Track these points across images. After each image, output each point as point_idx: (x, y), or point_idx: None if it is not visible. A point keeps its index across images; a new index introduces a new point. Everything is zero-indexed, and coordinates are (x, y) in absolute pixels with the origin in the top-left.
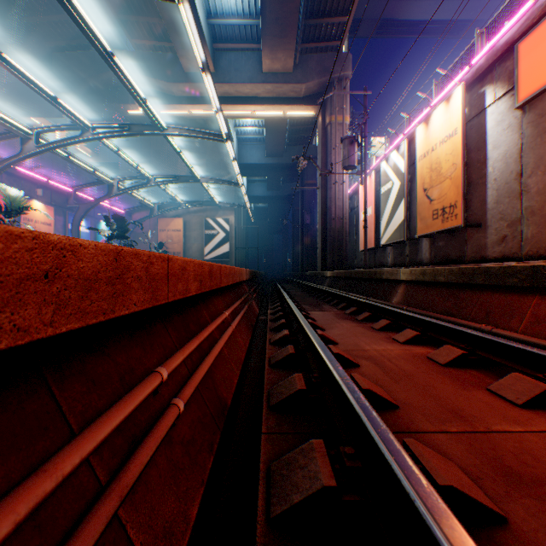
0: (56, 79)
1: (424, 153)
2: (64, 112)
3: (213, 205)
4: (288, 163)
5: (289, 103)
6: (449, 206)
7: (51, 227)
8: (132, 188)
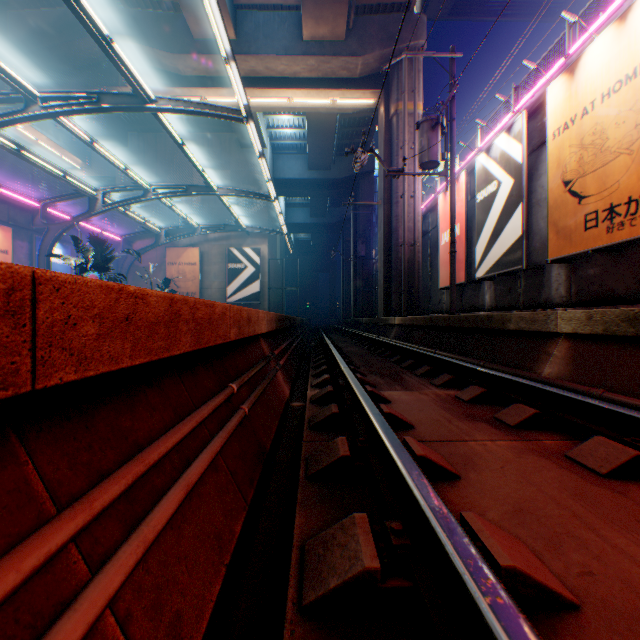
0: (13, 48)
1: (565, 122)
2: None
3: (239, 230)
4: (337, 178)
5: (340, 86)
6: (626, 201)
7: (8, 255)
8: (123, 203)
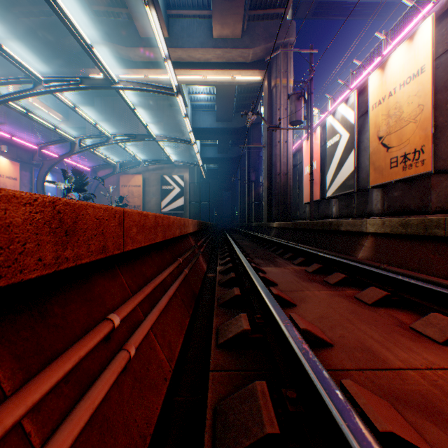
0: (21, 43)
1: (379, 99)
2: (11, 61)
3: (169, 163)
4: (236, 127)
5: (238, 68)
6: (413, 151)
7: (17, 181)
8: (93, 146)
